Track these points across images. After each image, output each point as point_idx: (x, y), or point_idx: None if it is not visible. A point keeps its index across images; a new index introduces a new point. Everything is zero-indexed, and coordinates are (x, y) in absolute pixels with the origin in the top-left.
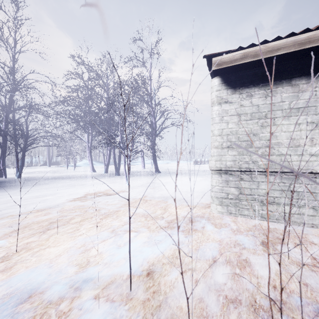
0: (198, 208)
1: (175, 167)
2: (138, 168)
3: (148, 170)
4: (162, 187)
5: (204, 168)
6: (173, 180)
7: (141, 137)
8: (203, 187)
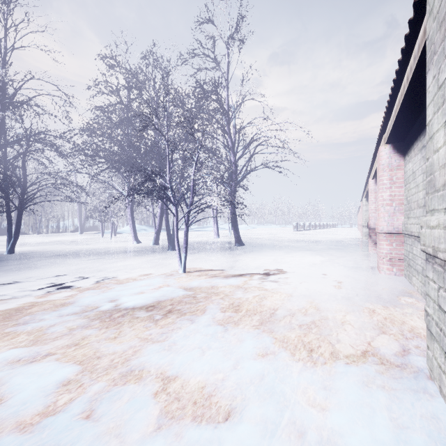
0: (384, 387)
1: (266, 234)
2: (208, 237)
3: (224, 239)
4: (250, 281)
5: (313, 236)
6: (269, 261)
7: (208, 179)
8: (337, 281)
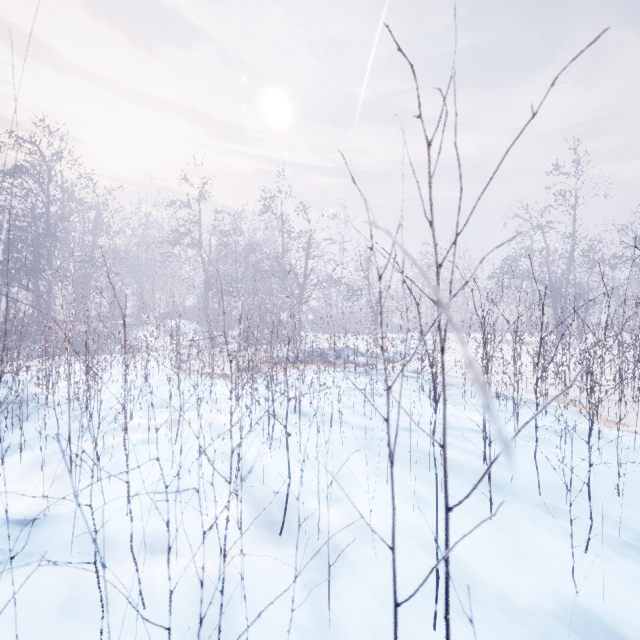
0: None
1: None
2: None
3: None
4: None
5: None
6: None
7: None
8: None
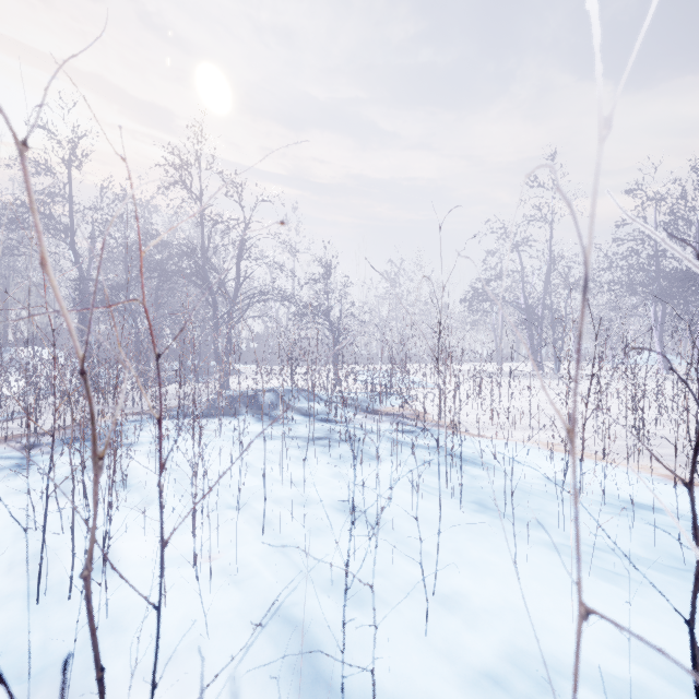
0: None
1: None
2: None
3: None
4: None
5: None
6: None
7: None
8: None
